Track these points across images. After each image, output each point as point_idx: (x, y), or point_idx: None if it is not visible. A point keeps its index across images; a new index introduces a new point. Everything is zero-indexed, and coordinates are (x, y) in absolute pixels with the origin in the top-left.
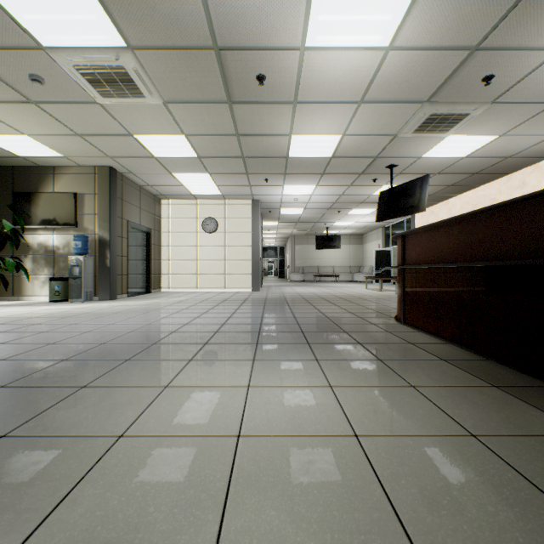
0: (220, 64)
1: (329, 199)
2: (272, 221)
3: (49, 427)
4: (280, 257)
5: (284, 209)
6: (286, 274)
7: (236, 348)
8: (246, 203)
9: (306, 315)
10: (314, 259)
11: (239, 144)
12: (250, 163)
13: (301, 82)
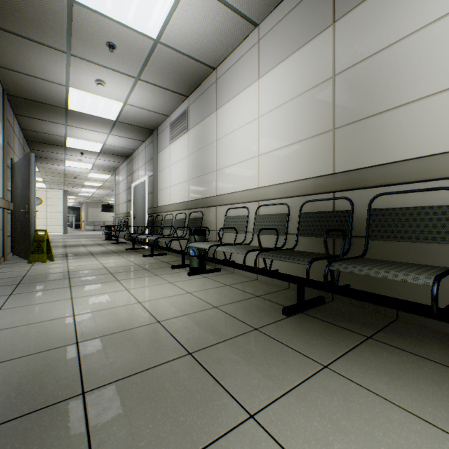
0: (65, 175)
1: (105, 193)
2: (73, 196)
3: (55, 241)
4: (77, 214)
5: (81, 193)
6: (82, 226)
7: (73, 239)
8: (60, 191)
9: (90, 236)
10: (101, 217)
11: (64, 181)
12: (67, 184)
13: (88, 178)
